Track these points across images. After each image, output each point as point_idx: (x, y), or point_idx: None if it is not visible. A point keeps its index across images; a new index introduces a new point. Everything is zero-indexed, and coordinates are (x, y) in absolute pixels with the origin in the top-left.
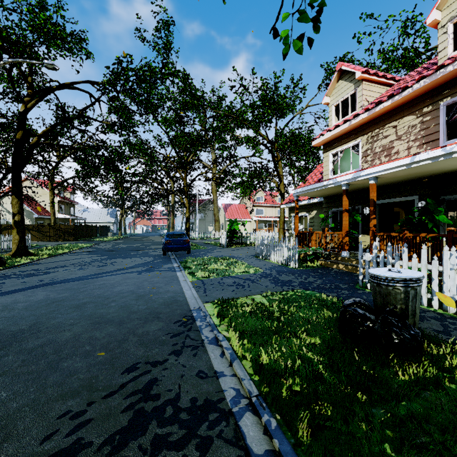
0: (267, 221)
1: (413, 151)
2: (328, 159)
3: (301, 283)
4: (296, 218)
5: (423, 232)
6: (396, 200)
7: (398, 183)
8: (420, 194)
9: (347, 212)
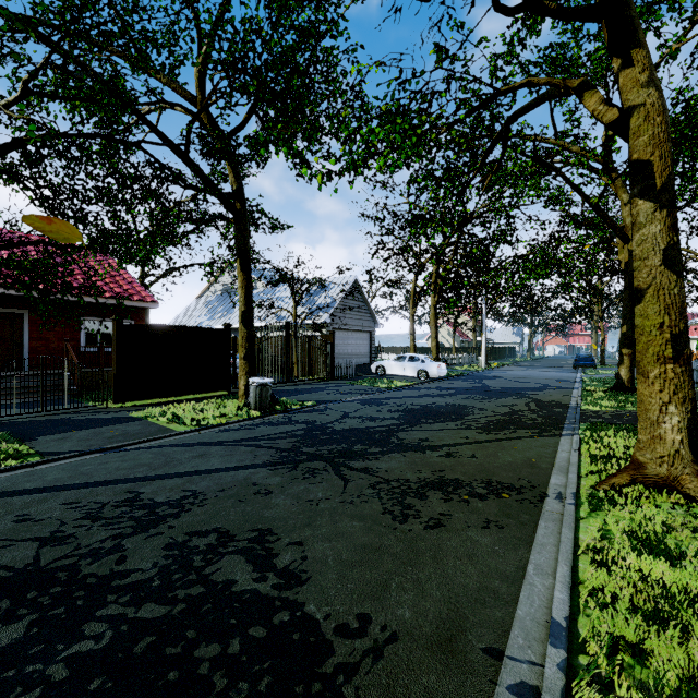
0: None
1: None
2: None
3: None
4: None
5: None
6: None
7: None
8: None
9: None
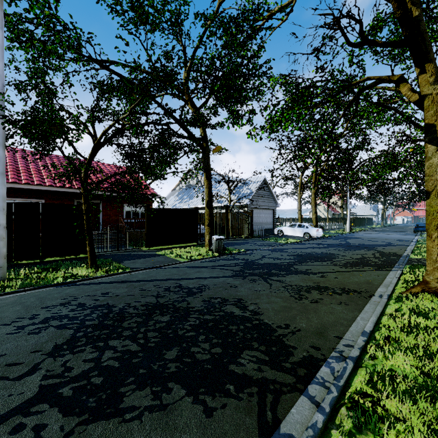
0: None
1: None
2: None
3: None
4: None
5: None
6: None
7: None
8: None
9: None
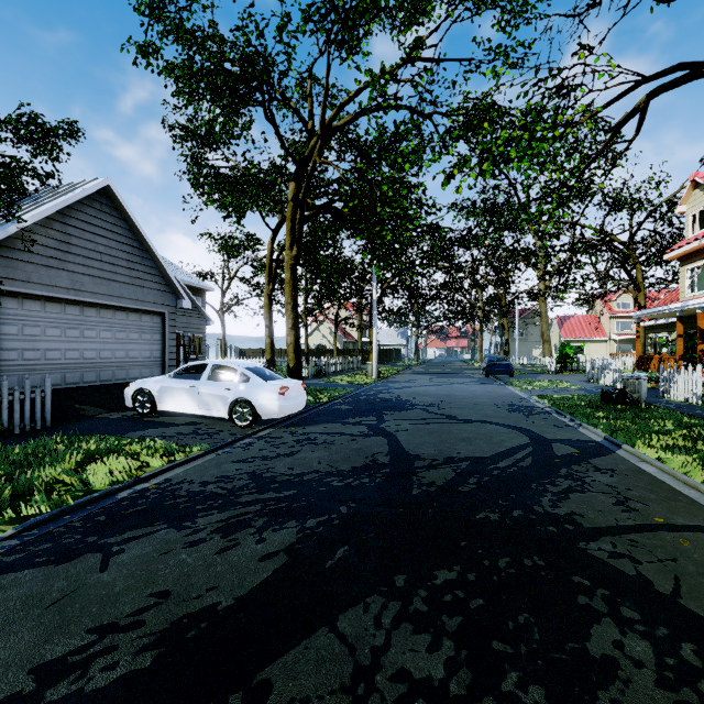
0: None
1: None
2: (684, 275)
3: None
4: (637, 342)
5: None
6: None
7: None
8: None
9: (681, 337)
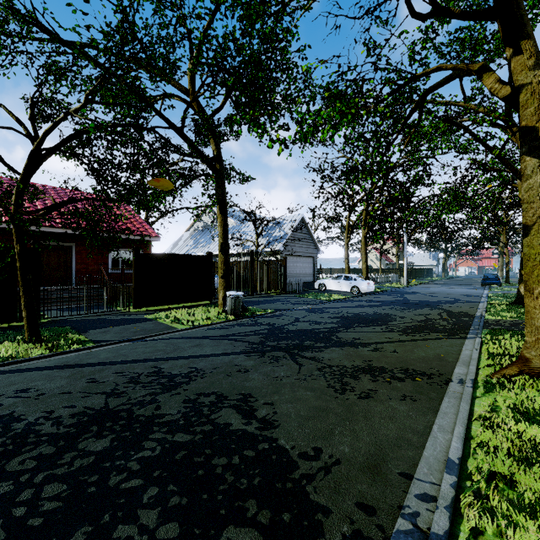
0: None
1: None
2: None
3: None
4: None
5: None
6: None
7: None
8: None
9: None
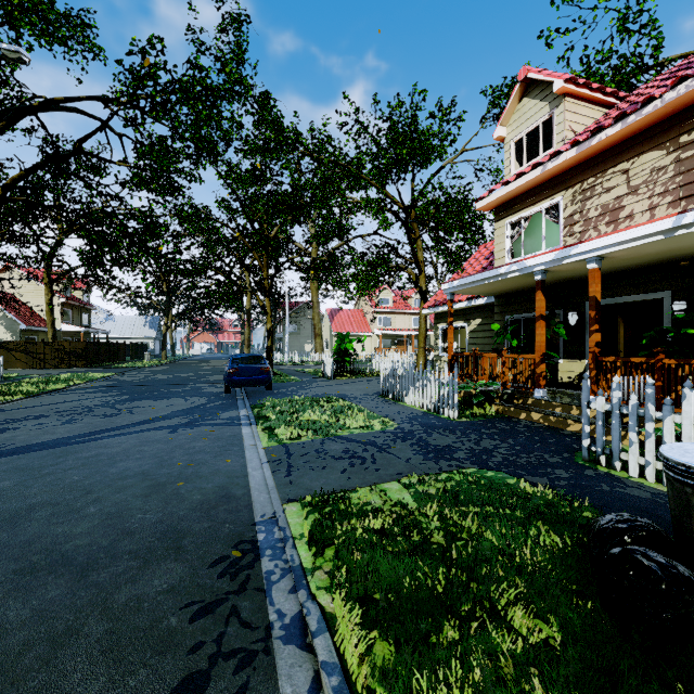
0: (396, 336)
1: (661, 213)
2: (502, 232)
3: (472, 452)
4: (450, 331)
5: (693, 356)
6: (628, 299)
7: (631, 269)
8: (674, 288)
9: (543, 320)
